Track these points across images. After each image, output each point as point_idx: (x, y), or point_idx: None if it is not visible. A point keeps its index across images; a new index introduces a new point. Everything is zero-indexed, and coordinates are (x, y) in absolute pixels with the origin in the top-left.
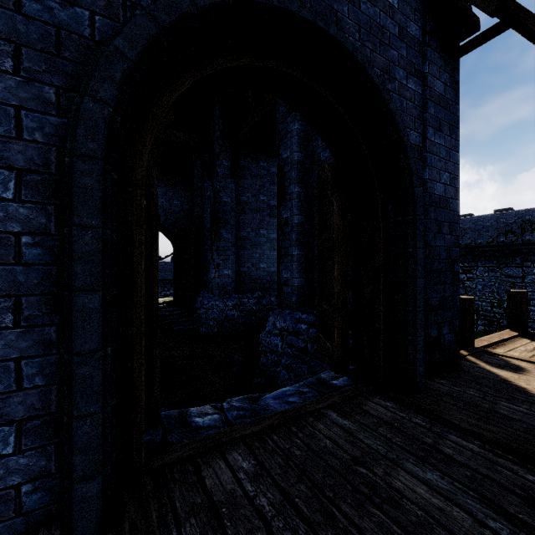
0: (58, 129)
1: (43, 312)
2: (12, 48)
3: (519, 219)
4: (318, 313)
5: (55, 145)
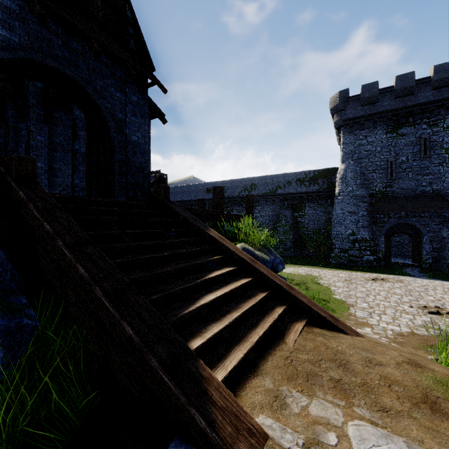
0: None
1: None
2: None
3: (250, 182)
4: None
5: None
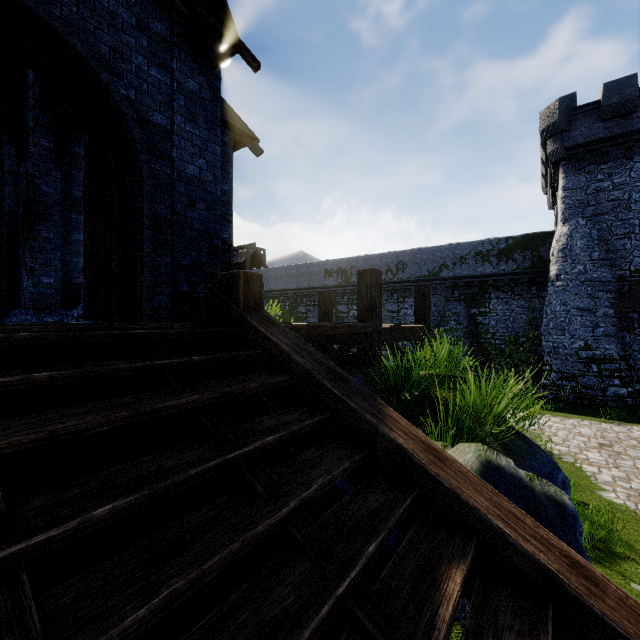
0: None
1: None
2: None
3: (395, 259)
4: None
5: None
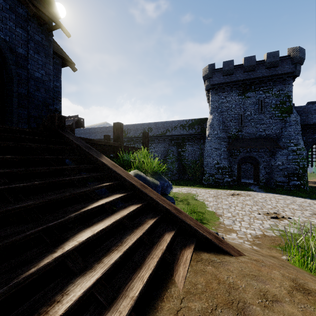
0: None
1: None
2: None
3: (147, 126)
4: None
5: None
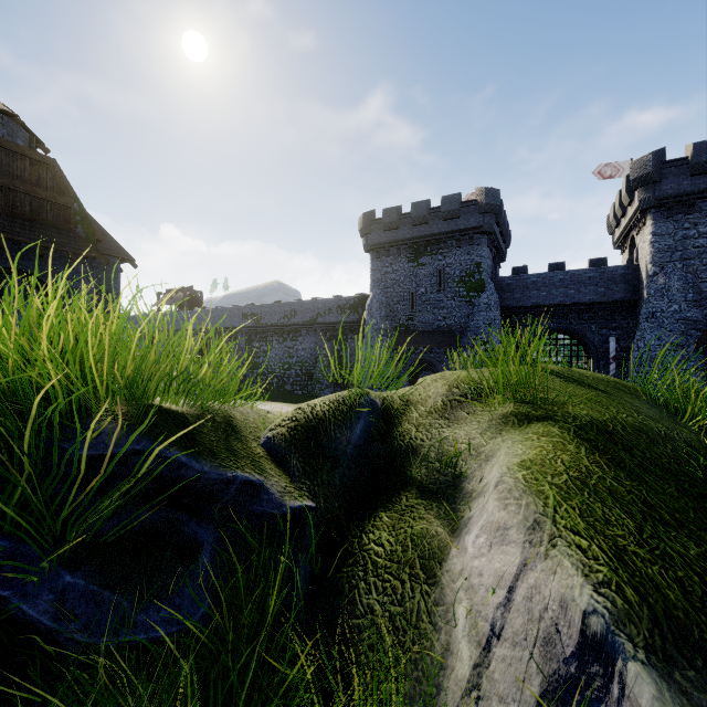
0: None
1: None
2: None
3: (290, 308)
4: None
5: None
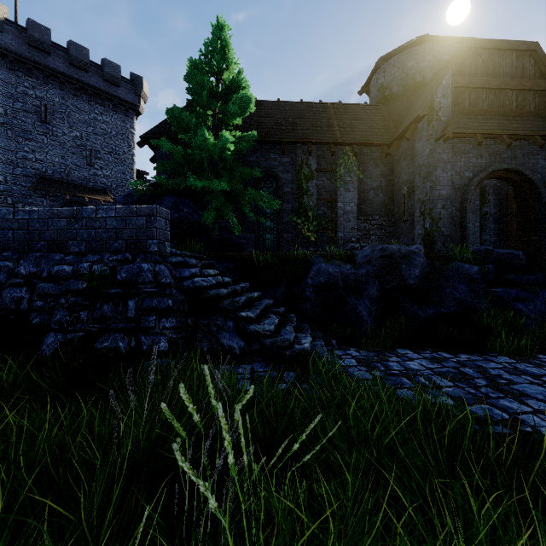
0: (459, 200)
1: (457, 228)
2: (454, 190)
3: None
4: (506, 247)
5: (459, 203)
